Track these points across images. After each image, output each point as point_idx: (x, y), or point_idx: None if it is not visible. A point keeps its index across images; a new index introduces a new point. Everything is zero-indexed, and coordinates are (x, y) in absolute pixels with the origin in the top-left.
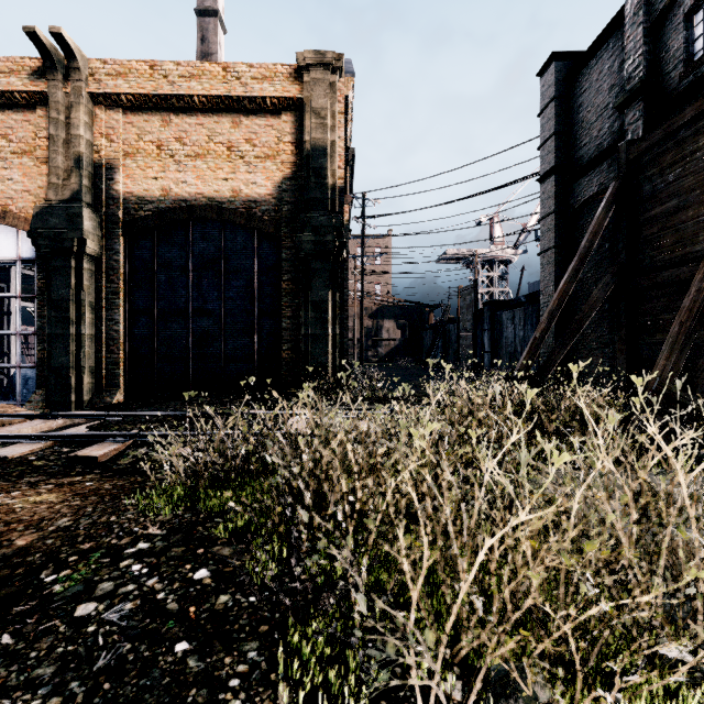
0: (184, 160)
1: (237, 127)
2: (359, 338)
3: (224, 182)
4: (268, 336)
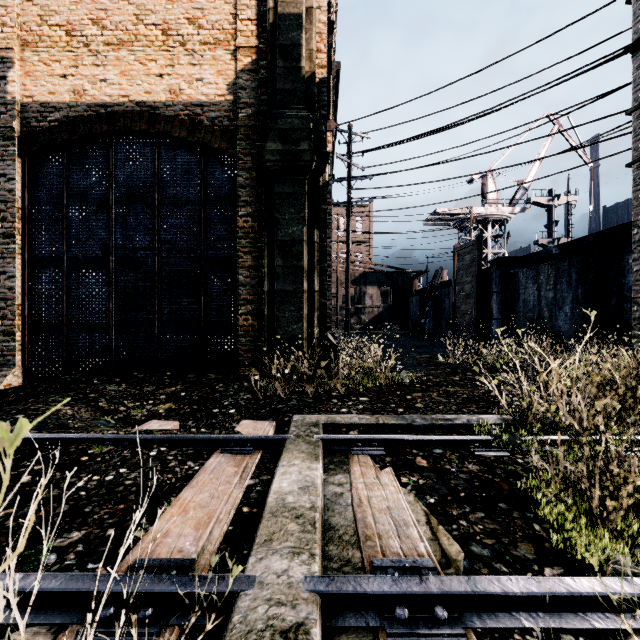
0: (103, 49)
1: (175, 1)
2: (341, 305)
3: (159, 78)
4: (220, 294)
